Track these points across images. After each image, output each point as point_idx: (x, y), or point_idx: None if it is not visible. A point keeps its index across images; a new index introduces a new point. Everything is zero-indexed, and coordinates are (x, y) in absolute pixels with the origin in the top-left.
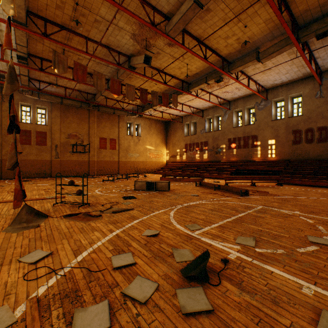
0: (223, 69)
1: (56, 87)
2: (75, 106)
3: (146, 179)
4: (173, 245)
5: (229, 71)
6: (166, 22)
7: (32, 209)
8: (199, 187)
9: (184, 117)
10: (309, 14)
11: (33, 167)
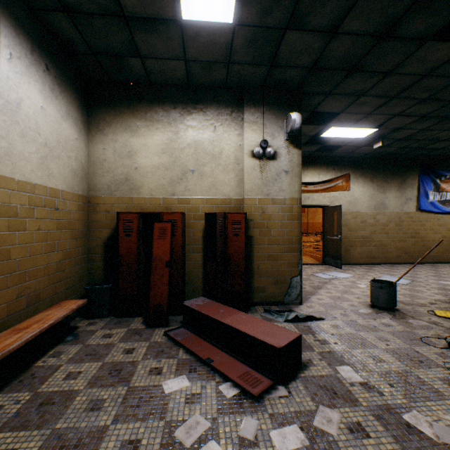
0: None
1: None
2: None
3: None
4: None
5: None
6: None
7: None
8: None
9: None
10: None
11: None
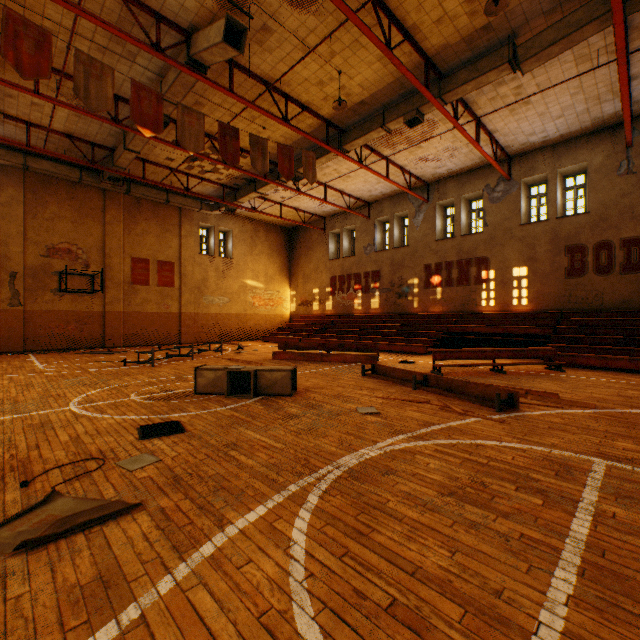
0: (427, 87)
1: None
2: (65, 178)
3: (240, 357)
4: None
5: (441, 95)
6: None
7: None
8: (371, 381)
9: (328, 219)
10: None
11: None
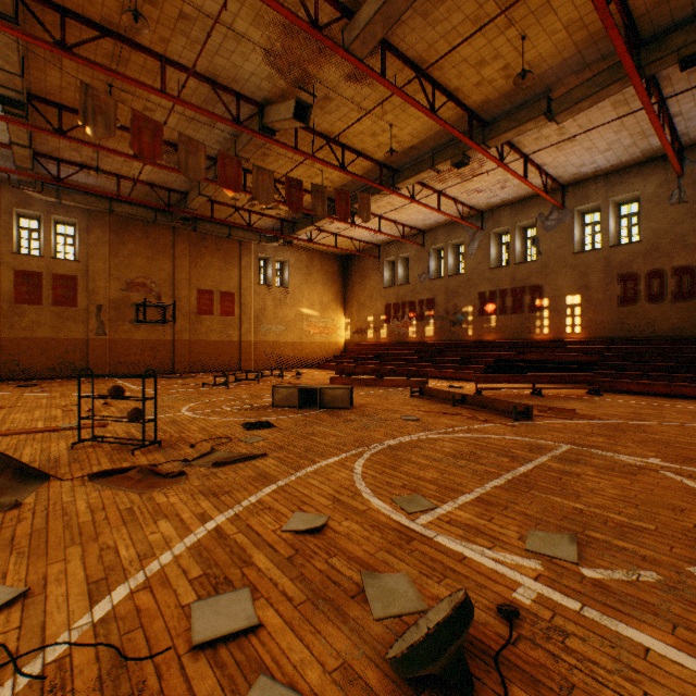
0: (471, 137)
1: (96, 174)
2: (142, 219)
3: (300, 382)
4: (364, 561)
5: (485, 142)
6: (345, 23)
7: (7, 461)
8: (418, 400)
9: (383, 247)
10: (666, 11)
11: (46, 354)
